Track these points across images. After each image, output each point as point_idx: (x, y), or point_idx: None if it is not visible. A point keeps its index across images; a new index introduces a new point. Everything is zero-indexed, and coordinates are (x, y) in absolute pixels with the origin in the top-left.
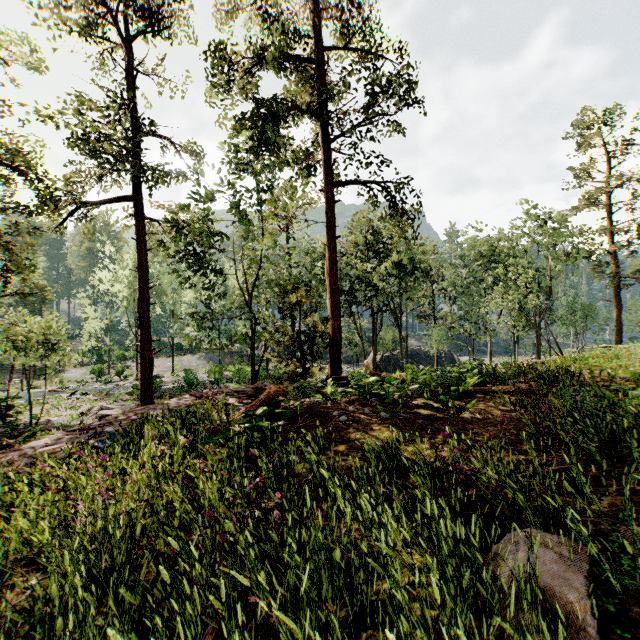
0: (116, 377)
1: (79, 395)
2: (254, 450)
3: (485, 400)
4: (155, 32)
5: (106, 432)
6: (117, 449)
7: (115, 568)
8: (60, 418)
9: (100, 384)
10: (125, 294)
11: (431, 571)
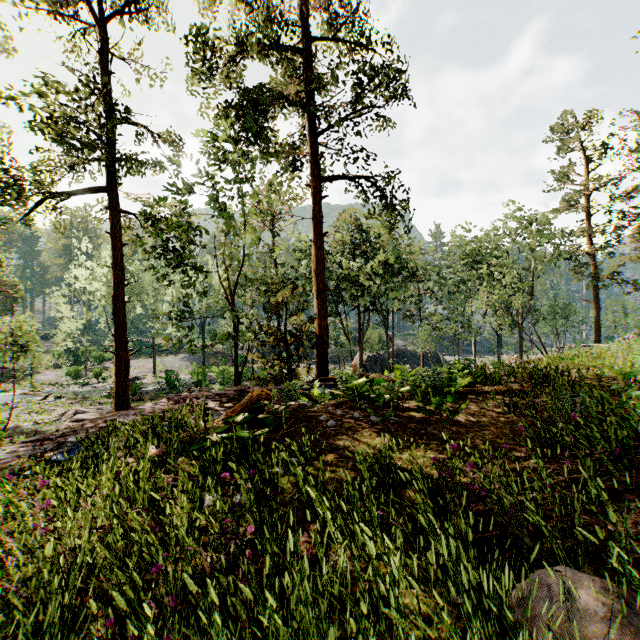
0: (94, 379)
1: (53, 398)
2: (232, 464)
3: (477, 401)
4: (131, 14)
5: (69, 442)
6: (74, 465)
7: (53, 622)
8: (31, 423)
9: (76, 387)
10: (103, 293)
11: (450, 634)
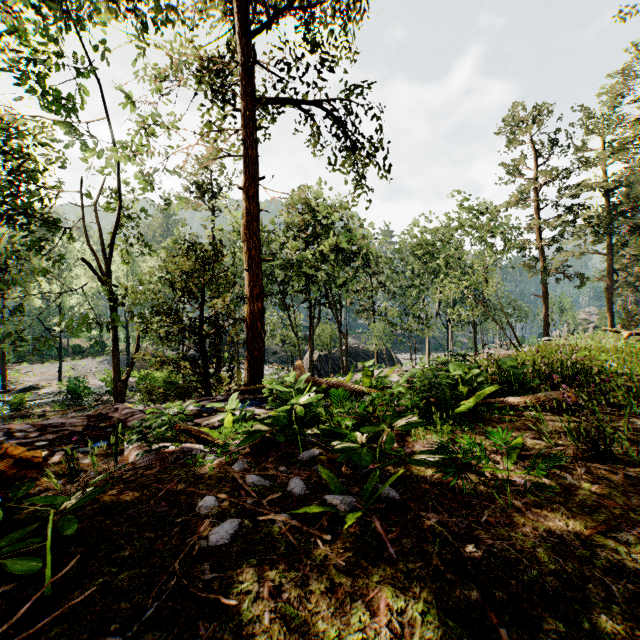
0: None
1: None
2: None
3: (511, 427)
4: None
5: None
6: None
7: None
8: None
9: None
10: None
11: None
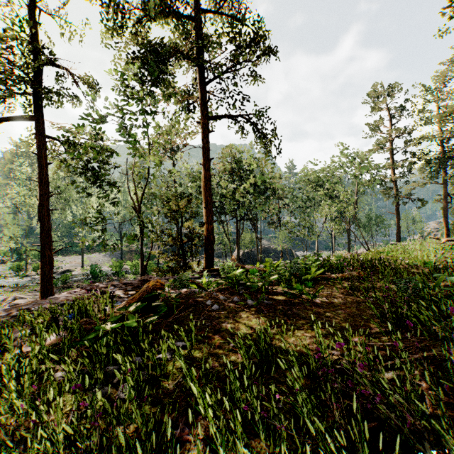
0: (33, 272)
1: None
2: (118, 356)
3: (327, 286)
4: None
5: None
6: None
7: None
8: None
9: (18, 278)
10: None
11: None
